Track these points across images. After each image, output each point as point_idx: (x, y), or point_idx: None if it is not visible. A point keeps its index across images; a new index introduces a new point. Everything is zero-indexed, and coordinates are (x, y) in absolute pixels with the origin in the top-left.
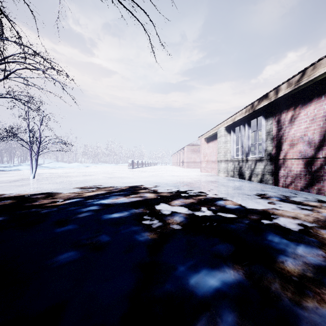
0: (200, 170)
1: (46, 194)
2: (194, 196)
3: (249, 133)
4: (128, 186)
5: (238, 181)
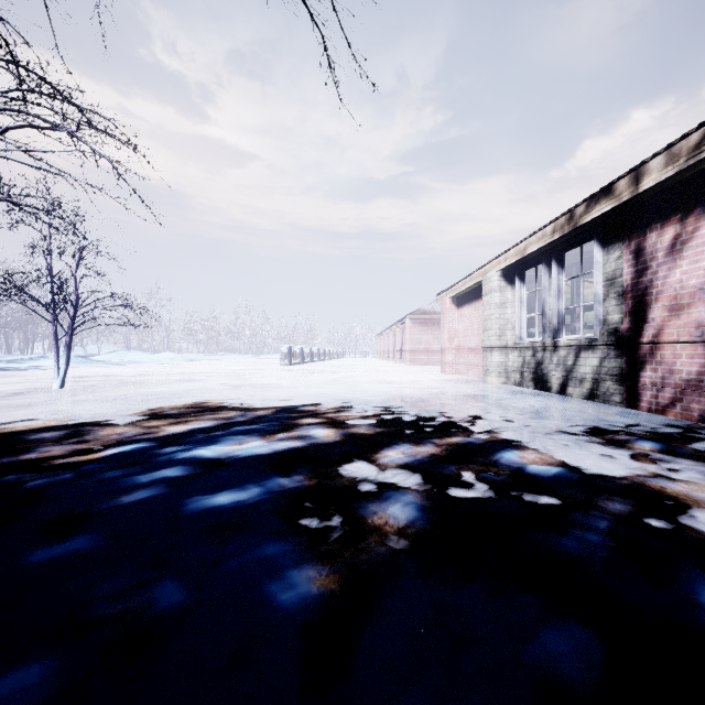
0: (441, 369)
1: (67, 431)
2: (436, 436)
3: (561, 283)
4: (274, 407)
5: (534, 394)
